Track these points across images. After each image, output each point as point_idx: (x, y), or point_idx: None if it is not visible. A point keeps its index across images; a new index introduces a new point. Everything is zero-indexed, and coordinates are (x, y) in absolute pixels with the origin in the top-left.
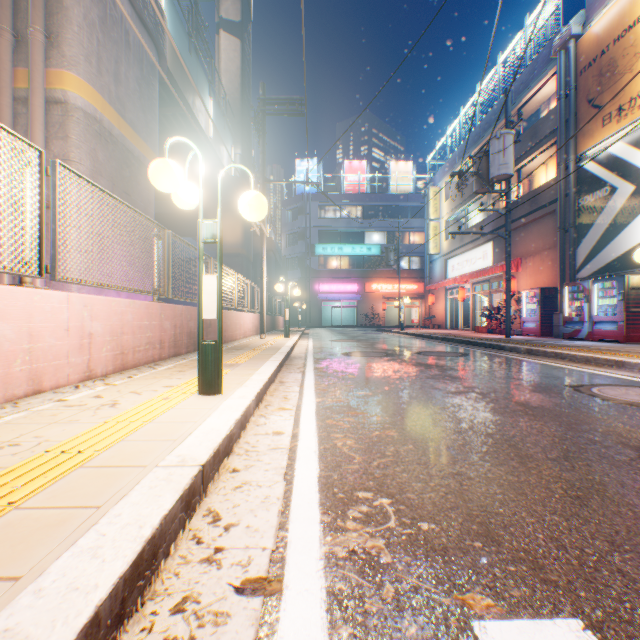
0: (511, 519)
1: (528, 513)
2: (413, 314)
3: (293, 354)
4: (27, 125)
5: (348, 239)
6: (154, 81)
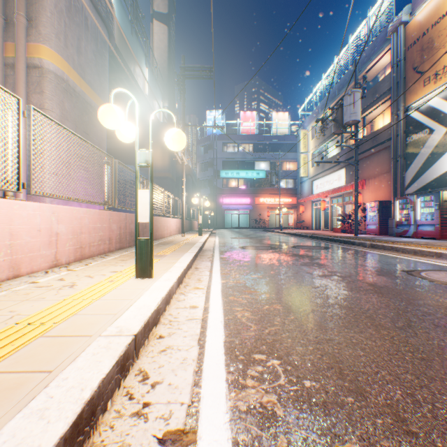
0: (374, 377)
1: (387, 372)
2: (289, 219)
3: (205, 247)
4: (14, 83)
5: (243, 167)
6: (106, 53)
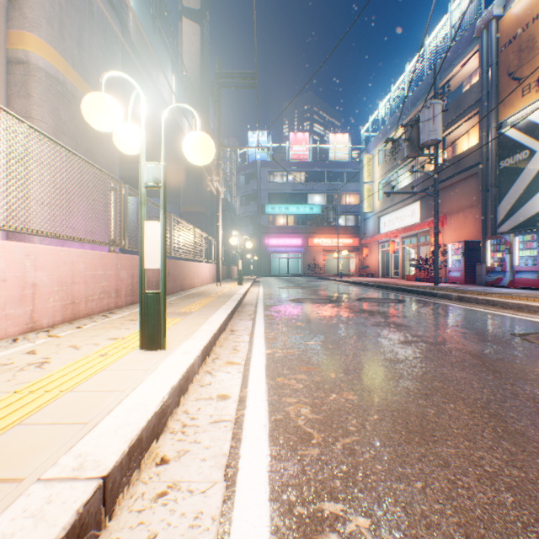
0: None
1: None
2: (350, 264)
3: (245, 301)
4: None
5: (293, 200)
6: (118, 51)
